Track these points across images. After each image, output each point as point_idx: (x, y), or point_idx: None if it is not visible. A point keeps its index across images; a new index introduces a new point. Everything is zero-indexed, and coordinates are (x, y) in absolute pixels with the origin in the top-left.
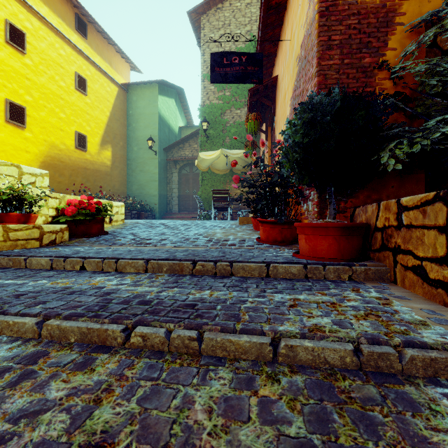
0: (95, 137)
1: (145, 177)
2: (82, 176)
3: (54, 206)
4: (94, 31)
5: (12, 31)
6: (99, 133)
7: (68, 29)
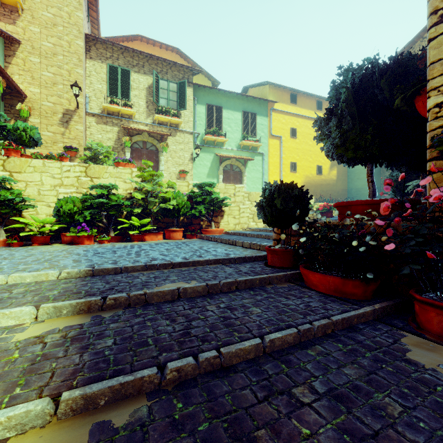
0: (326, 165)
1: (360, 183)
2: (320, 189)
3: (315, 207)
4: (326, 102)
5: (292, 131)
6: (328, 161)
7: (313, 112)
